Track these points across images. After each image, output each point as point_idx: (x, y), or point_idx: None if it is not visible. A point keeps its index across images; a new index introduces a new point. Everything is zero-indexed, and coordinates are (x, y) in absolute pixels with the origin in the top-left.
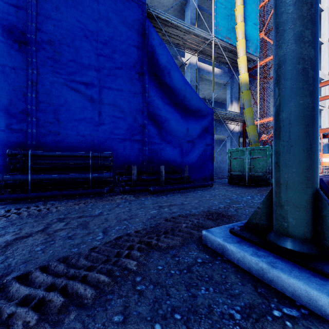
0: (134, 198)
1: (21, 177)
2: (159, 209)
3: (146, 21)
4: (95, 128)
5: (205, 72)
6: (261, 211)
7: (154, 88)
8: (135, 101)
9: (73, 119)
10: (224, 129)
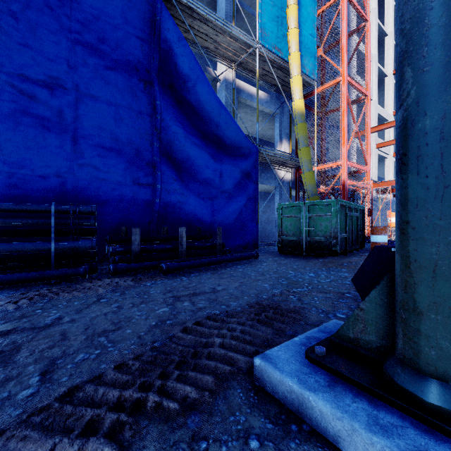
0: (132, 283)
1: None
2: (173, 305)
3: (158, 1)
4: (68, 165)
5: (246, 94)
6: (366, 316)
7: (171, 107)
8: (139, 125)
9: (25, 146)
10: (272, 177)
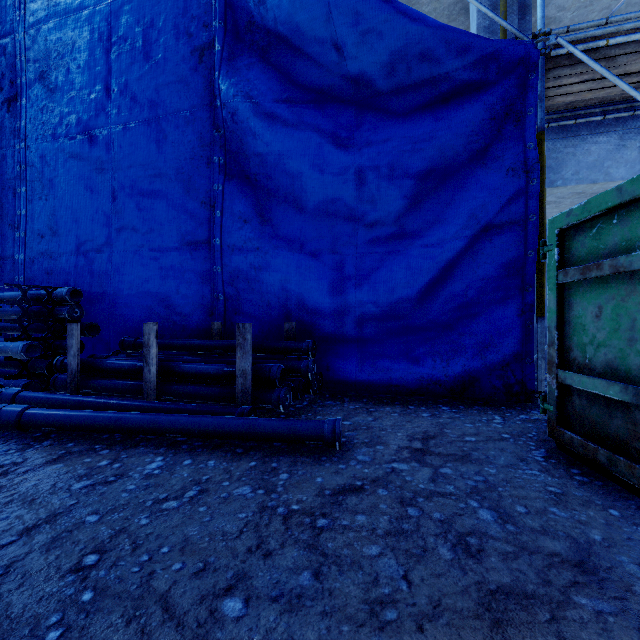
0: None
1: None
2: None
3: None
4: (107, 233)
5: None
6: None
7: (244, 70)
8: (190, 135)
9: (72, 220)
10: None
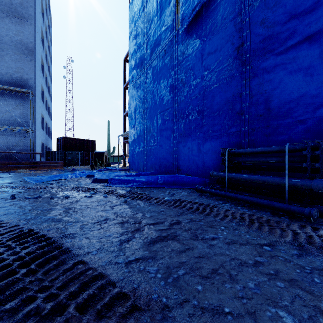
0: None
1: (222, 174)
2: None
3: None
4: None
5: None
6: None
7: None
8: None
9: (289, 99)
10: None
